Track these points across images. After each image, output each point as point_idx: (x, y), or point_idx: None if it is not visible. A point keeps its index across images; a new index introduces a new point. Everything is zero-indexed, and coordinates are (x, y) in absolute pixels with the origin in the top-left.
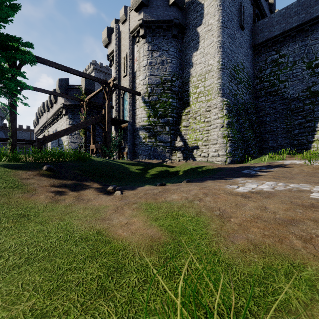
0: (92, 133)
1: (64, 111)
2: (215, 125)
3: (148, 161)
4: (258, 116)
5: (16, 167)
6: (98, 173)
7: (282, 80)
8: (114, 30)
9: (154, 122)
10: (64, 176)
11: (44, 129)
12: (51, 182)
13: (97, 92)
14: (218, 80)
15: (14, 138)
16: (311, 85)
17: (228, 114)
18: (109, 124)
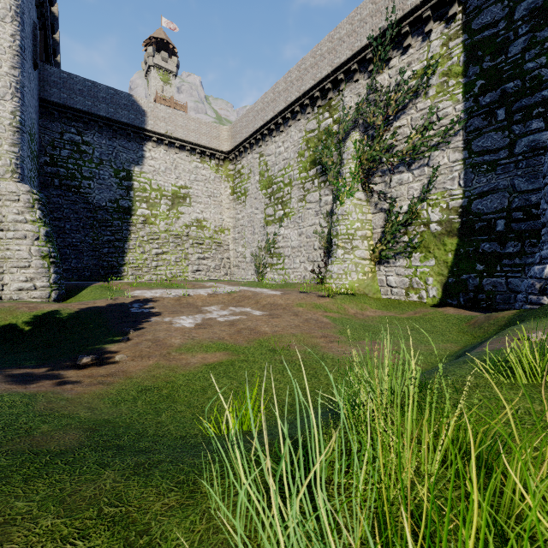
0: None
1: None
2: (20, 233)
3: None
4: (52, 218)
5: None
6: None
7: (86, 176)
8: None
9: None
10: None
11: None
12: None
13: None
14: (13, 148)
15: None
16: (120, 198)
17: (44, 219)
18: None
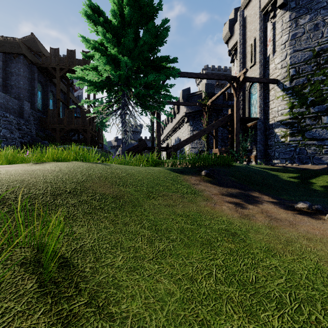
0: (215, 137)
1: (186, 119)
2: None
3: (300, 167)
4: None
5: (181, 172)
6: (252, 181)
7: None
8: (238, 18)
9: (300, 113)
10: (223, 183)
11: (167, 138)
12: (218, 189)
13: (222, 92)
14: None
15: (159, 146)
16: None
17: None
18: (238, 124)
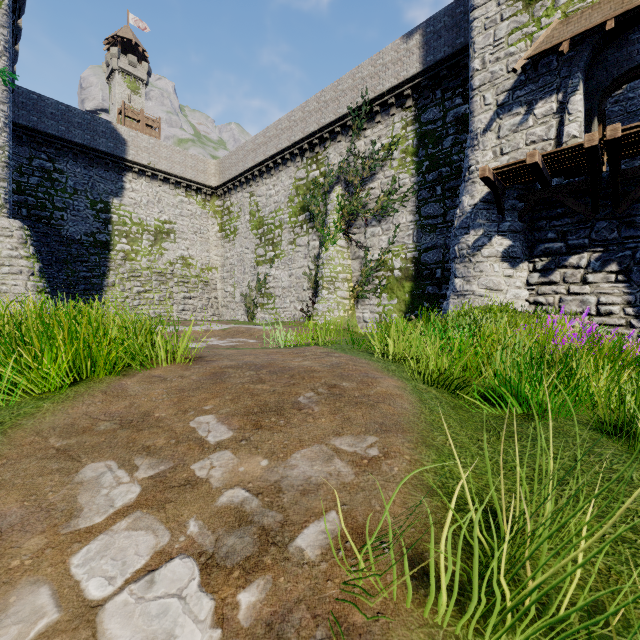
0: None
1: None
2: (16, 268)
3: None
4: None
5: None
6: None
7: (59, 207)
8: None
9: None
10: None
11: None
12: None
13: None
14: (3, 183)
15: None
16: (97, 232)
17: (37, 255)
18: None
